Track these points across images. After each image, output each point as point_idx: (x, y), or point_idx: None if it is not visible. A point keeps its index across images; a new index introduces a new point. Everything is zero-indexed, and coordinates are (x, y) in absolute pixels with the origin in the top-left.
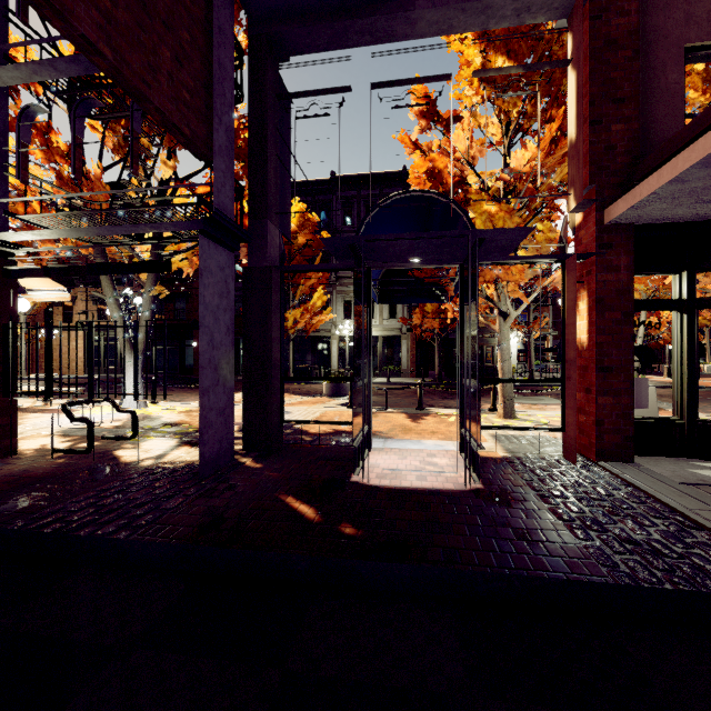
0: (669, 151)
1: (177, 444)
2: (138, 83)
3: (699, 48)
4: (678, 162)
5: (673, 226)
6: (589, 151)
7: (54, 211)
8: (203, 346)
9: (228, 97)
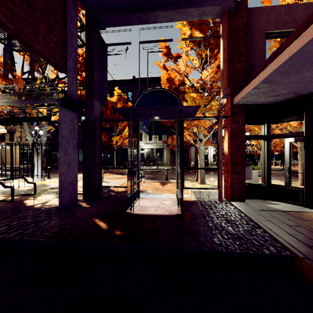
0: (255, 75)
1: (54, 197)
2: (27, 40)
3: (271, 33)
4: (255, 81)
5: (260, 105)
6: (227, 74)
7: (0, 91)
8: (61, 154)
9: (74, 45)
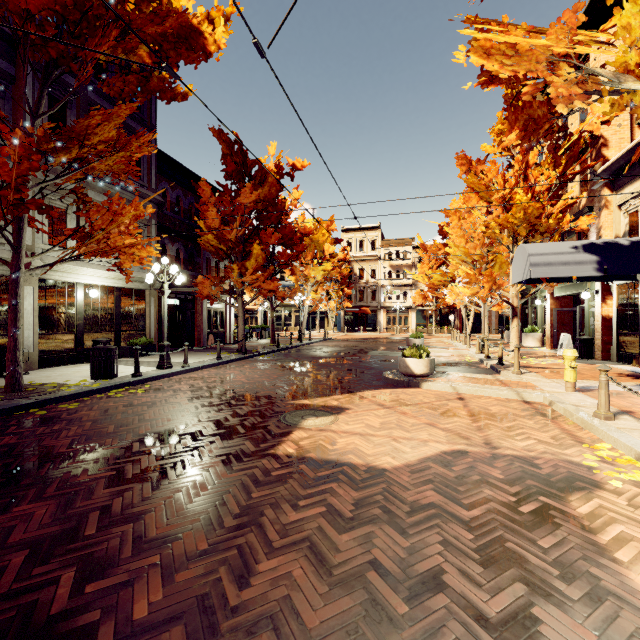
0: None
1: None
2: None
3: None
4: None
5: None
6: None
7: None
8: None
9: None
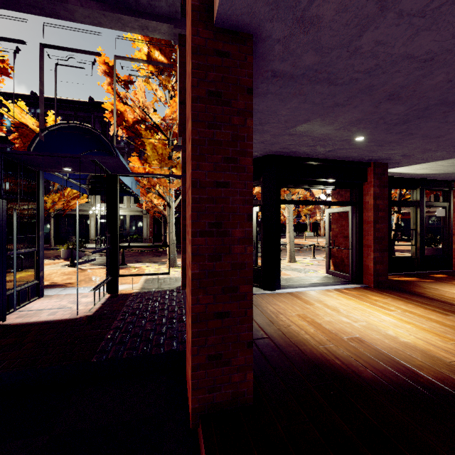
0: None
1: None
2: None
3: None
4: None
5: None
6: (179, 118)
7: None
8: None
9: None
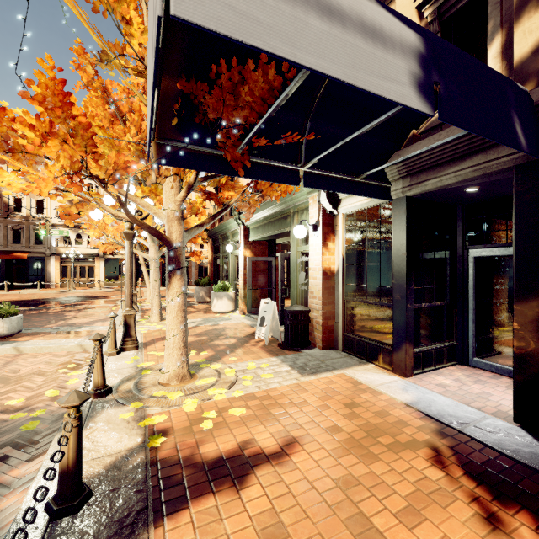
0: None
1: None
2: None
3: None
4: None
5: None
6: None
7: None
8: None
9: None
